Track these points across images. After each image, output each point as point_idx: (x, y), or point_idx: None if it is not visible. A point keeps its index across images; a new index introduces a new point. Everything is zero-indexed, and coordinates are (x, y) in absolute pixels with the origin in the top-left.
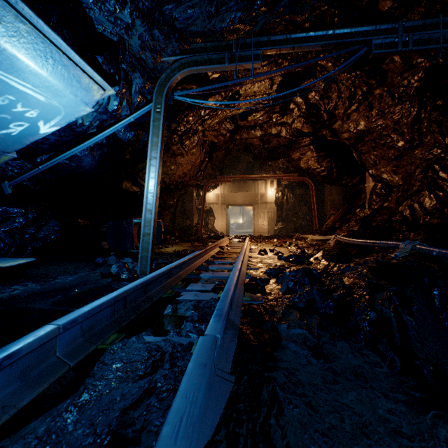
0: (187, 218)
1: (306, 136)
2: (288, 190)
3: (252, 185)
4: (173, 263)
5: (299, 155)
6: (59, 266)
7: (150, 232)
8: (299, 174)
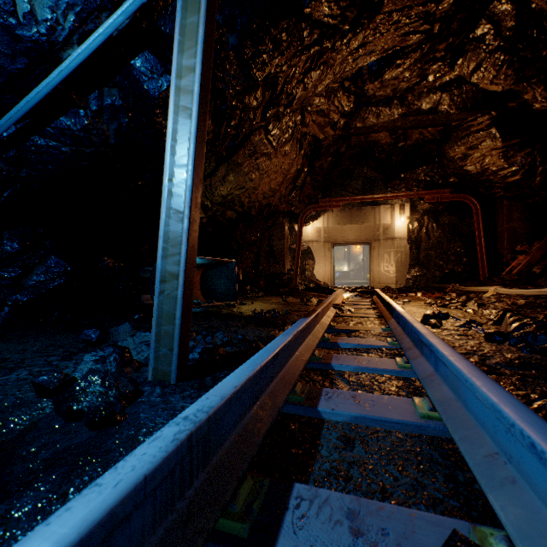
0: (275, 262)
1: (485, 109)
2: (428, 217)
3: (370, 212)
4: (221, 383)
5: (466, 149)
6: (22, 342)
7: (179, 271)
8: (452, 190)
